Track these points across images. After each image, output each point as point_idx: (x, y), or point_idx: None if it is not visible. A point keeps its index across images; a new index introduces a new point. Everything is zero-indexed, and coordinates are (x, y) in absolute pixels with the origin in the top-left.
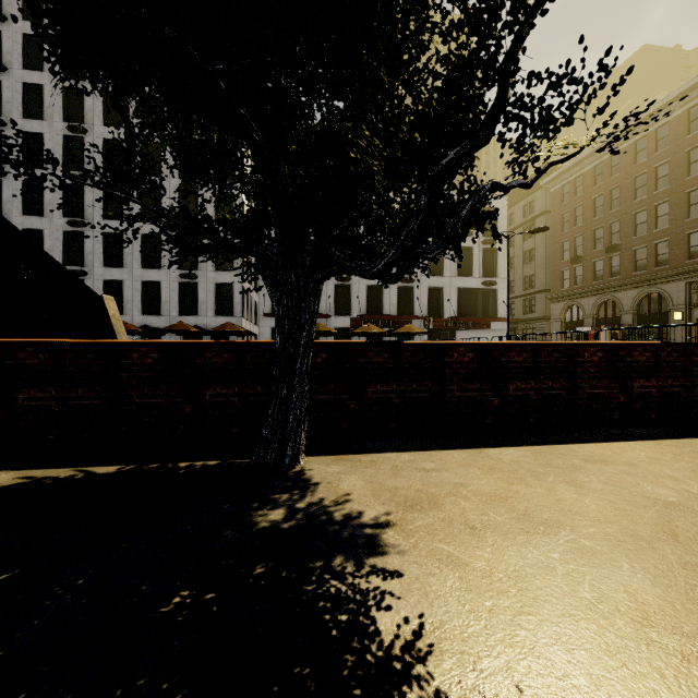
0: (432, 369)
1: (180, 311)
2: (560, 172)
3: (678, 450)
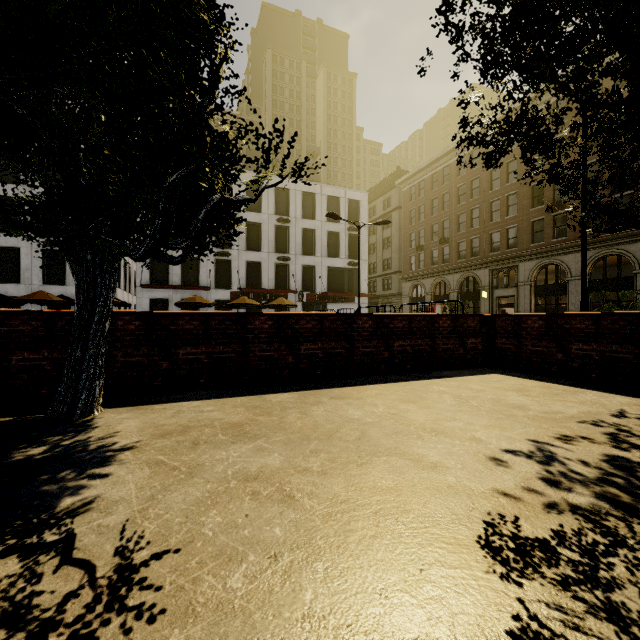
0: (237, 334)
1: (44, 279)
2: (408, 176)
3: (401, 388)
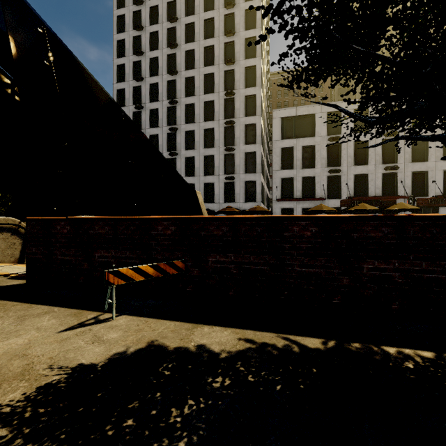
0: None
1: (224, 200)
2: None
3: None
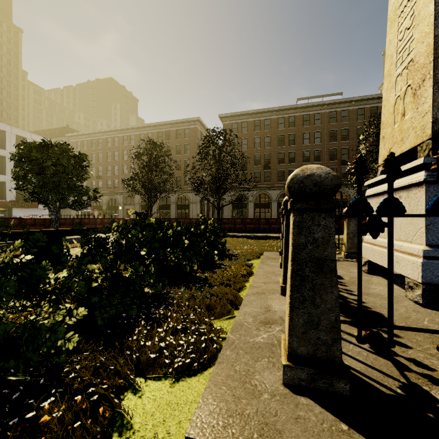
0: (72, 223)
1: None
2: (76, 134)
3: (110, 233)
